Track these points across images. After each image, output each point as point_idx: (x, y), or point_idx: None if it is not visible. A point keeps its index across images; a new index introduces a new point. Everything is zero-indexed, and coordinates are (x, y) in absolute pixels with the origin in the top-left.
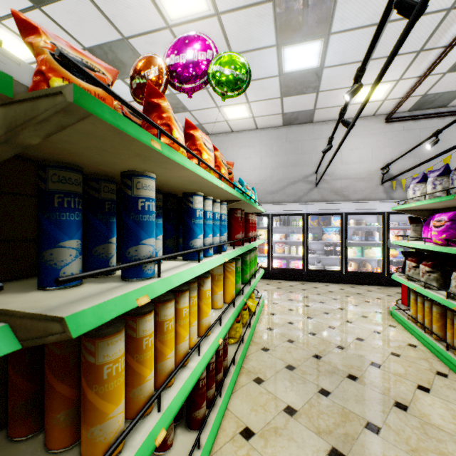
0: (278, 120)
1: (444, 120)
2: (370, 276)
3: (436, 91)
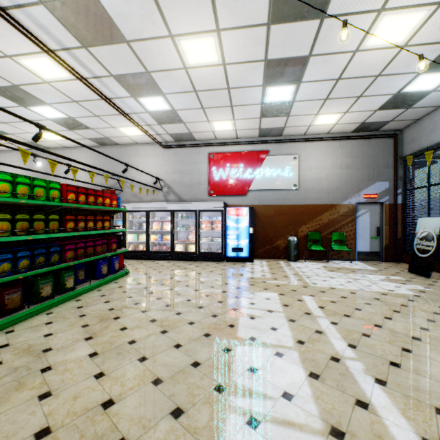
0: (92, 142)
1: (197, 149)
2: (140, 253)
3: (173, 132)
